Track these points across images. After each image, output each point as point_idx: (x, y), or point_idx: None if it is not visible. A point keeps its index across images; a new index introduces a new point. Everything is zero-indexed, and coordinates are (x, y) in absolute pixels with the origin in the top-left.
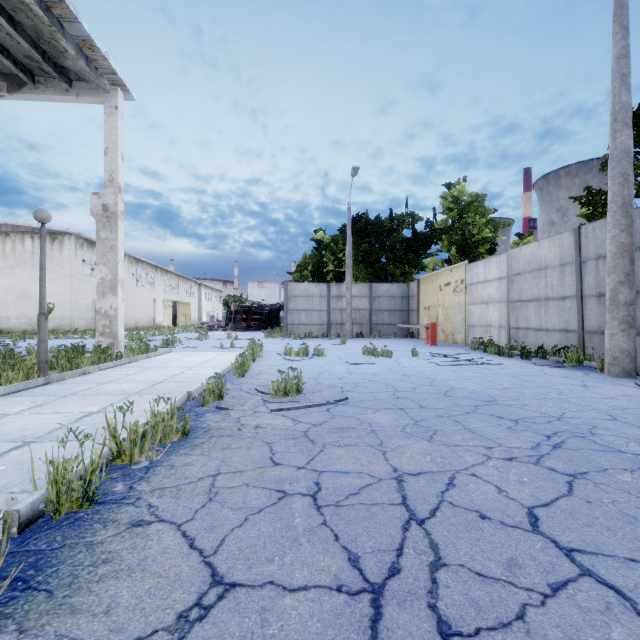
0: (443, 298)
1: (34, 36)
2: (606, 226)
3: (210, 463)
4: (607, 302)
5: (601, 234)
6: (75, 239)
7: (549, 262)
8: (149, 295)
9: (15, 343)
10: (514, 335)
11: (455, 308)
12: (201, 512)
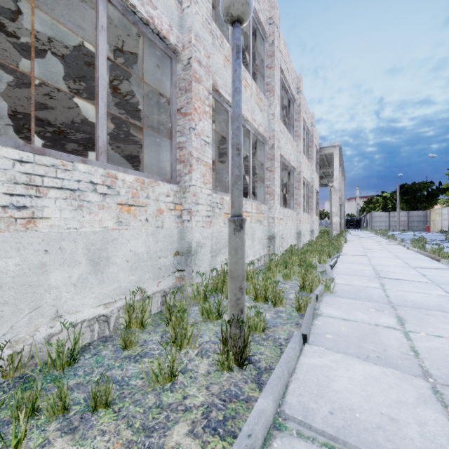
0: (436, 217)
1: None
2: None
3: None
4: None
5: None
6: None
7: None
8: None
9: None
10: None
11: (439, 221)
12: None
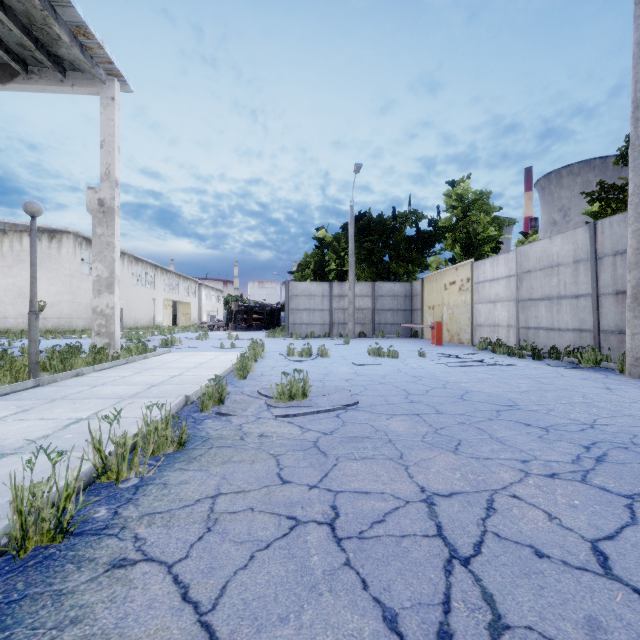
0: (448, 297)
1: (26, 22)
2: (624, 221)
3: (209, 481)
4: (628, 300)
5: (619, 229)
6: (74, 238)
7: (562, 259)
8: (149, 295)
9: (10, 343)
10: (524, 335)
11: (461, 307)
12: (197, 547)
